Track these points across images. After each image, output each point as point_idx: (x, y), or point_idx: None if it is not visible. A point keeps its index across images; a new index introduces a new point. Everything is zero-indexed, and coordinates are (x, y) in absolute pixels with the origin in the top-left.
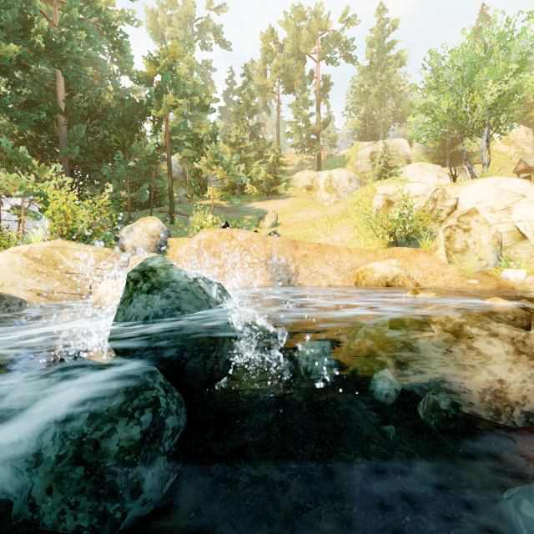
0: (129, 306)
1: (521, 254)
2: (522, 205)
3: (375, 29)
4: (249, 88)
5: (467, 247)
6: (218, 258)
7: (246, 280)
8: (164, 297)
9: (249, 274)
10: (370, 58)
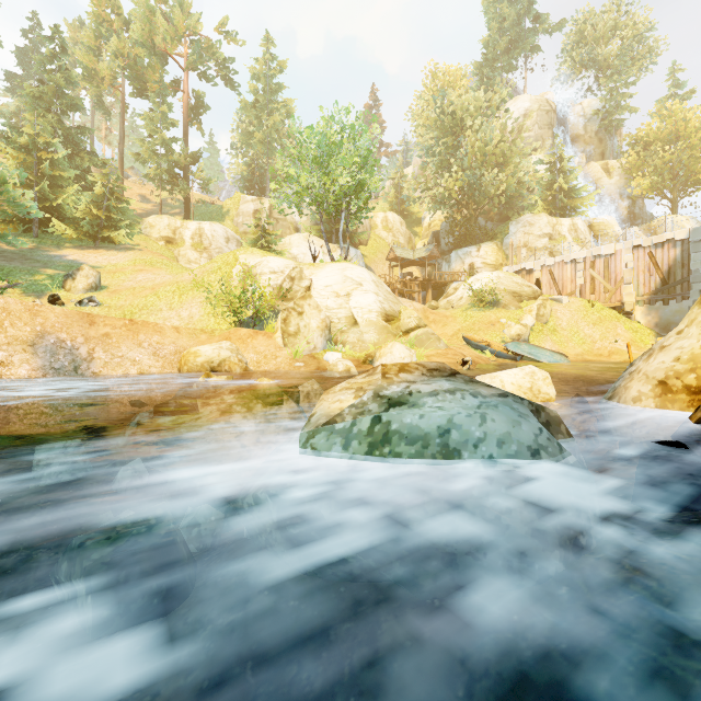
0: None
1: (352, 339)
2: (359, 293)
3: (261, 61)
4: (63, 64)
5: (299, 330)
6: None
7: None
8: None
9: None
10: (255, 94)
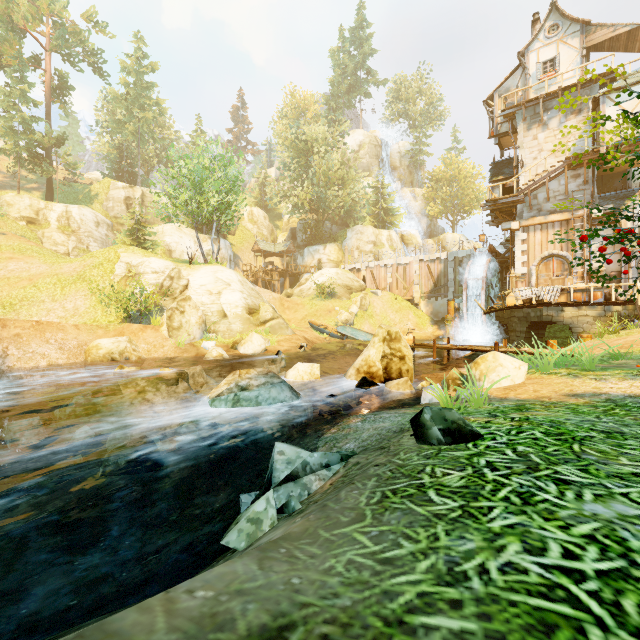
0: None
1: (223, 328)
2: (228, 292)
3: (132, 58)
4: None
5: (182, 325)
6: None
7: None
8: None
9: None
10: (125, 86)
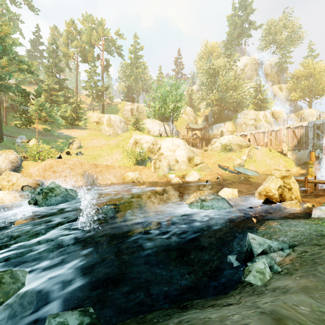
0: (48, 201)
1: (177, 168)
2: (178, 150)
3: (133, 46)
4: (57, 54)
5: (160, 166)
6: (56, 173)
7: (73, 183)
8: (61, 197)
9: (74, 180)
10: (130, 59)
